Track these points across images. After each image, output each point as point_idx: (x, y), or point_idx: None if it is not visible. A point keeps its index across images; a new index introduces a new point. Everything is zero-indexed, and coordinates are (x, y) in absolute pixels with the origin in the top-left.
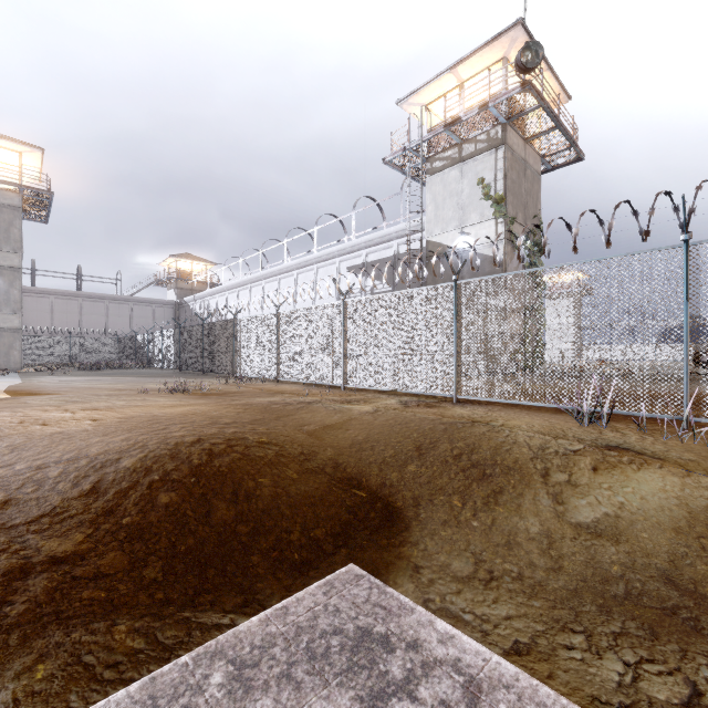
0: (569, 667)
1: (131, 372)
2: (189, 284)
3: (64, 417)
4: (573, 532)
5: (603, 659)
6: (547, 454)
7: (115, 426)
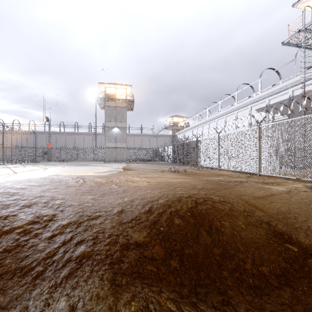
0: None
1: (157, 163)
2: (177, 127)
3: (138, 180)
4: None
5: None
6: None
7: (155, 186)
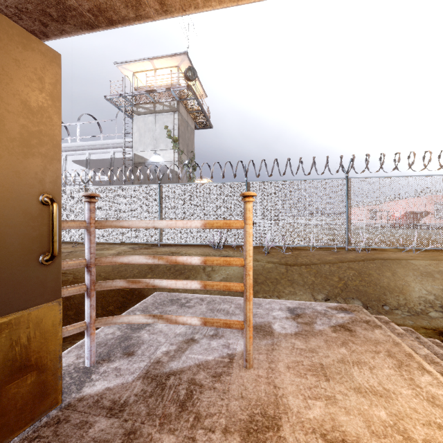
0: None
1: None
2: None
3: None
4: None
5: None
6: None
7: None
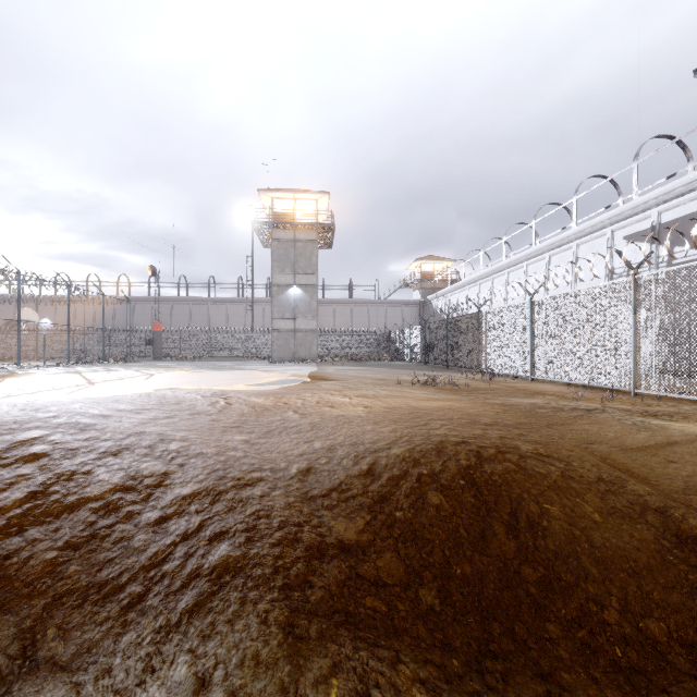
0: None
1: (386, 364)
2: (431, 284)
3: (344, 402)
4: None
5: None
6: None
7: (382, 416)
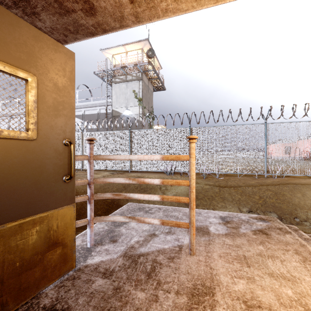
0: None
1: None
2: None
3: None
4: None
5: None
6: None
7: None
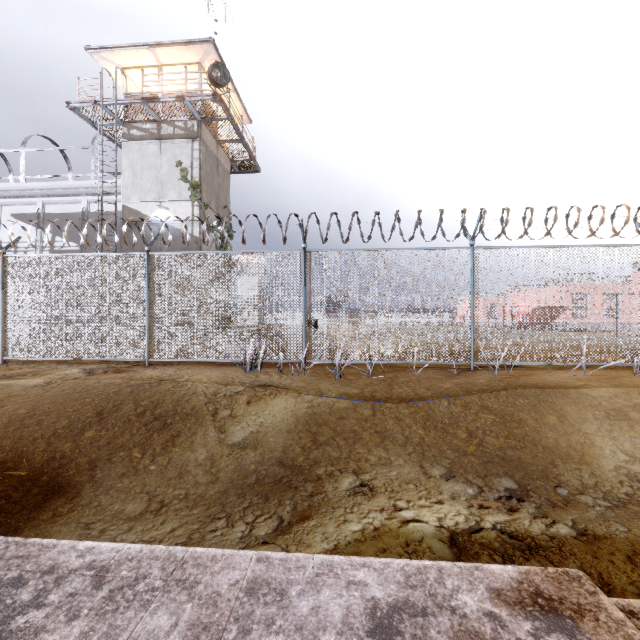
0: (212, 543)
1: None
2: None
3: None
4: (229, 451)
5: (234, 527)
6: (218, 397)
7: None
